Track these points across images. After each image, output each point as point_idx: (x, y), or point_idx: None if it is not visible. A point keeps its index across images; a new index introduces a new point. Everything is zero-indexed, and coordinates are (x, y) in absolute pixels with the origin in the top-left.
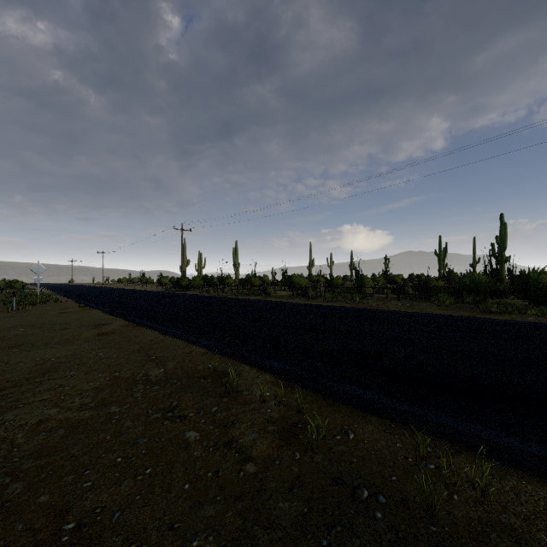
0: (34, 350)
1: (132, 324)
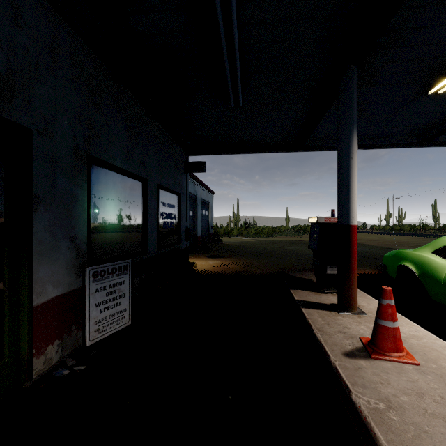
0: (385, 236)
1: (397, 236)
